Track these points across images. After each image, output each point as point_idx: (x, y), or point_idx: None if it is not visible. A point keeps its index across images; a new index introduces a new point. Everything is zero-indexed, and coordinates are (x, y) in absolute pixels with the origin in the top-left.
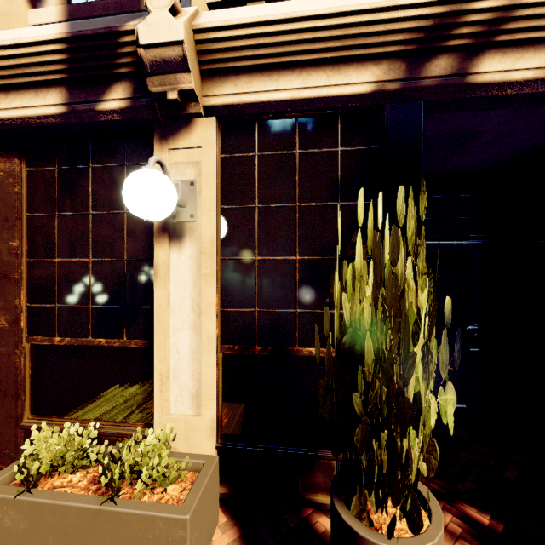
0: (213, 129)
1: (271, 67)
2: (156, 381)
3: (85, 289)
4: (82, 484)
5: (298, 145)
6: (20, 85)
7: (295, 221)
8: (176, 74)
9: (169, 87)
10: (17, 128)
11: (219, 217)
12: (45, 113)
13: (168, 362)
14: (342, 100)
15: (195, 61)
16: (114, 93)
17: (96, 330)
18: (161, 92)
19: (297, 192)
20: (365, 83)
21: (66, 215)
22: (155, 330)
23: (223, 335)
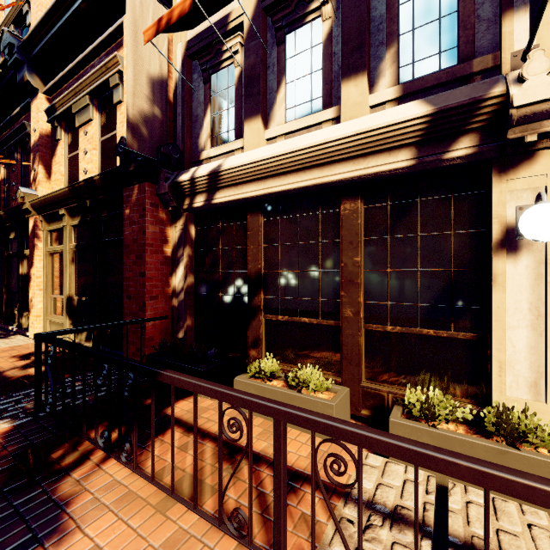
0: None
1: None
2: (494, 367)
3: (413, 291)
4: (460, 432)
5: None
6: (377, 151)
7: None
8: (542, 121)
9: (530, 132)
10: (368, 180)
11: None
12: (396, 167)
13: (505, 353)
14: None
15: None
16: (460, 144)
17: (424, 323)
18: (518, 137)
19: None
20: None
21: (397, 237)
22: (493, 326)
23: None
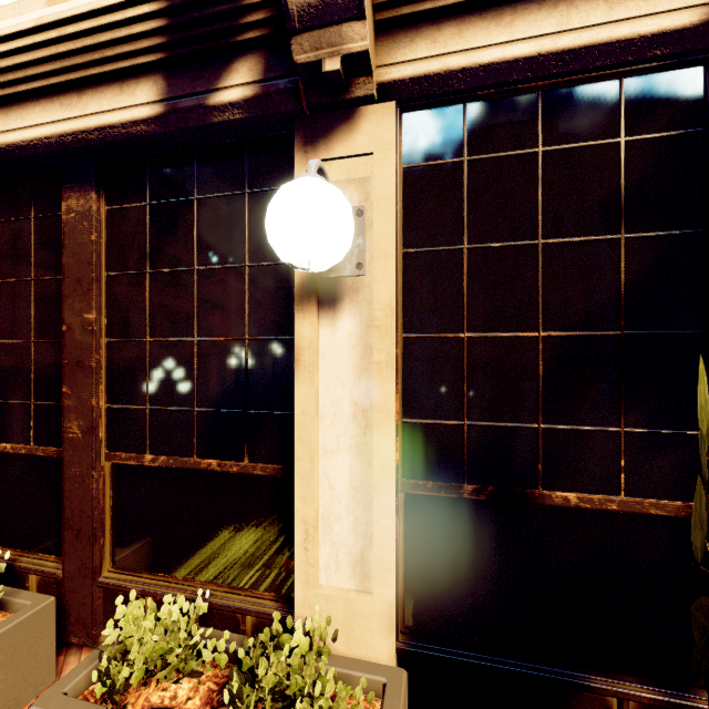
0: (391, 121)
1: (499, 3)
2: (297, 533)
3: (188, 383)
4: (192, 704)
5: (542, 137)
6: (99, 79)
7: (537, 271)
8: (341, 25)
9: (327, 51)
10: (94, 145)
11: (399, 268)
12: (133, 118)
13: (315, 503)
14: (637, 46)
15: (369, 4)
16: (235, 75)
17: (204, 447)
18: (312, 62)
19: (540, 220)
20: (688, 7)
21: (161, 272)
22: (296, 452)
23: (406, 462)
